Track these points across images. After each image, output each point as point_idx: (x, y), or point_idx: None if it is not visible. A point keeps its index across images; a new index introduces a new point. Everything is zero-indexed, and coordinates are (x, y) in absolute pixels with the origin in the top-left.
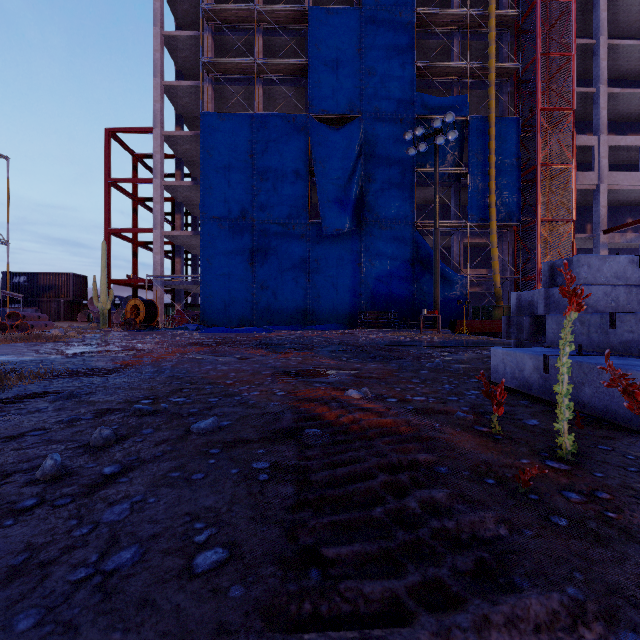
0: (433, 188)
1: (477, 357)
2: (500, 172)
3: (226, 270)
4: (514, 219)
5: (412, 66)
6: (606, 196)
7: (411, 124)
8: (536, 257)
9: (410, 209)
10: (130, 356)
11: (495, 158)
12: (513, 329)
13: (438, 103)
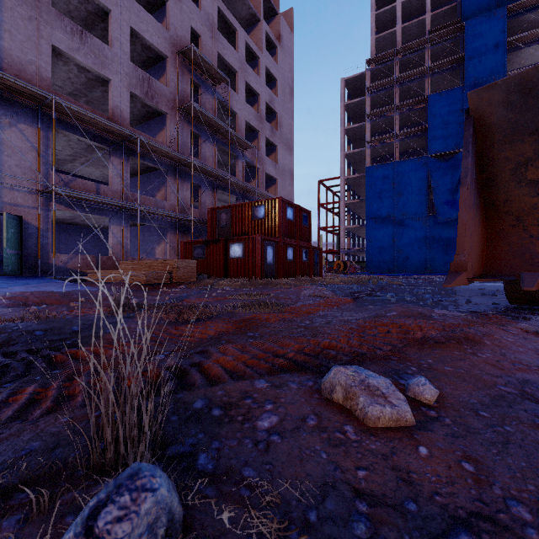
0: None
1: None
2: None
3: (379, 244)
4: None
5: None
6: None
7: None
8: None
9: None
10: None
11: None
12: None
13: None
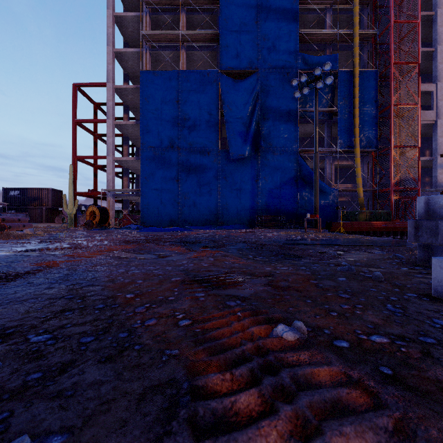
0: (311, 124)
1: (377, 258)
2: (362, 111)
3: (159, 185)
4: (373, 146)
5: (296, 33)
6: (442, 129)
7: (295, 76)
8: (390, 174)
9: (294, 139)
10: (62, 255)
11: (358, 101)
12: (421, 232)
13: (315, 60)
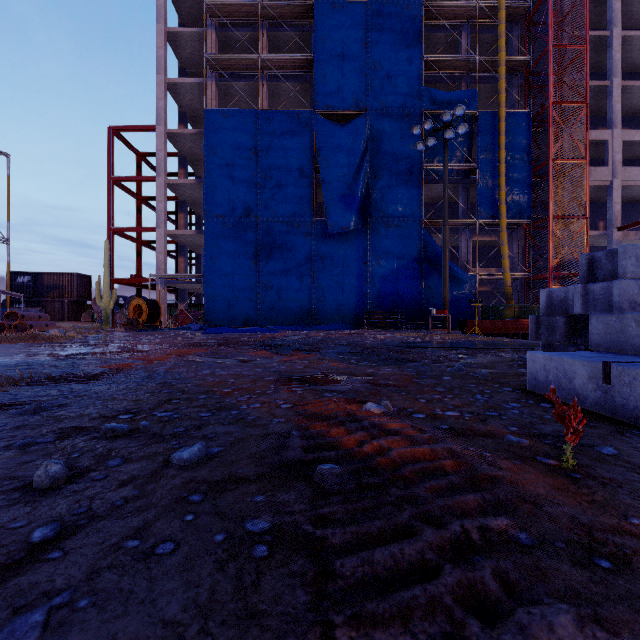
0: (441, 185)
1: (500, 360)
2: (510, 168)
3: (230, 269)
4: (525, 216)
5: (419, 60)
6: (620, 192)
7: (418, 119)
8: (548, 255)
9: (417, 206)
10: (124, 358)
11: (505, 154)
12: (543, 330)
13: (446, 98)
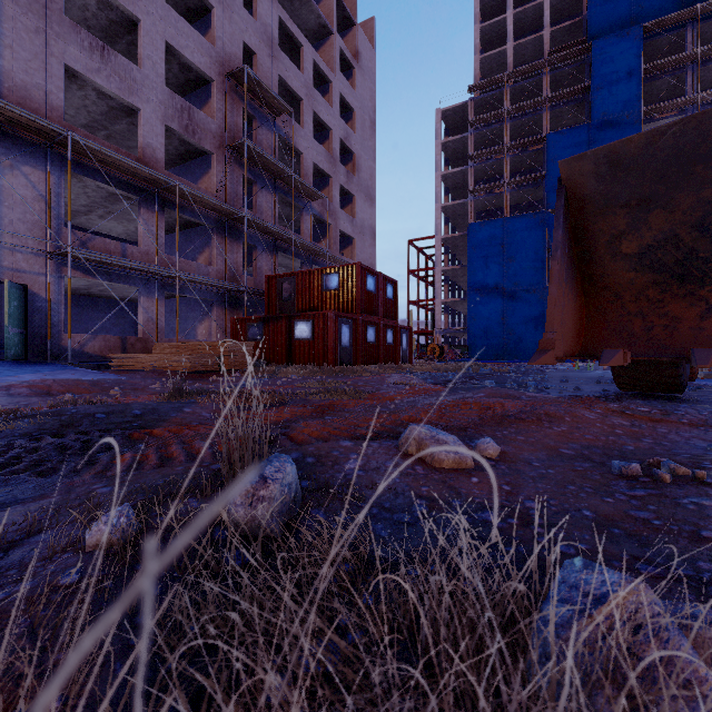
0: None
1: None
2: None
3: (485, 323)
4: None
5: None
6: None
7: None
8: None
9: None
10: None
11: None
12: None
13: None
